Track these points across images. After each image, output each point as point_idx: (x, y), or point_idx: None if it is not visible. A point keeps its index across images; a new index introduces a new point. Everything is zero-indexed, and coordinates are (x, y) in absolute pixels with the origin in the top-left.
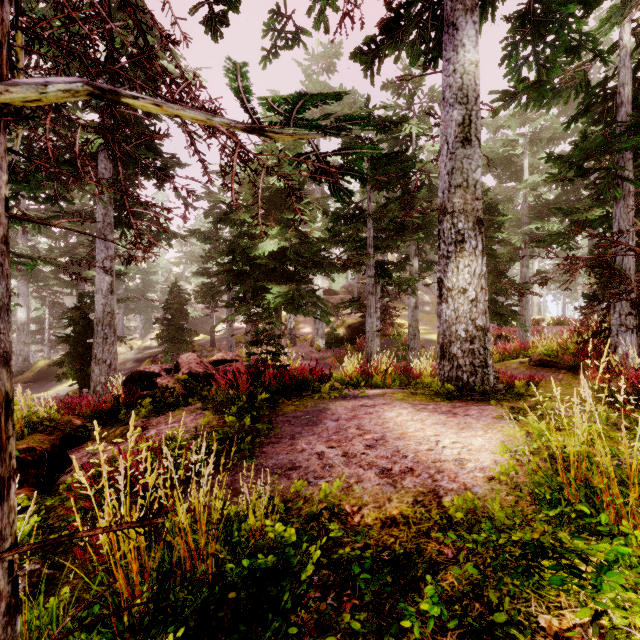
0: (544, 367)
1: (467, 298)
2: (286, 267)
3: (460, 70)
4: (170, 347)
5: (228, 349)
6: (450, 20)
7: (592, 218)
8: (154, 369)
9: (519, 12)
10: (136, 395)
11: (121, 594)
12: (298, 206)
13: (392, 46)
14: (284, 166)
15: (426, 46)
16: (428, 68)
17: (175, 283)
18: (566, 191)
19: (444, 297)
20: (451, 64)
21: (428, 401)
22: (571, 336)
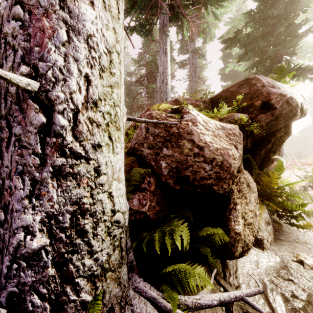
0: None
1: None
2: None
3: None
4: None
5: None
6: None
7: None
8: None
9: None
10: None
11: None
12: None
13: None
14: None
15: None
16: None
17: None
18: None
19: None
20: None
21: None
22: None
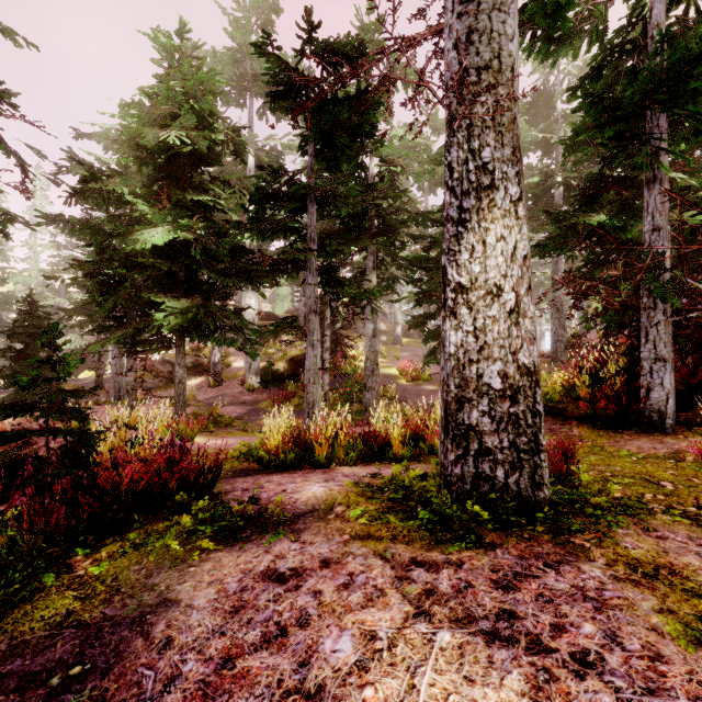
0: (545, 415)
1: (501, 307)
2: (195, 275)
3: None
4: (17, 392)
5: (114, 393)
6: None
7: (591, 223)
8: None
9: None
10: None
11: None
12: (211, 186)
13: None
14: (182, 114)
15: None
16: None
17: (29, 296)
18: (531, 210)
19: (450, 306)
20: None
21: (428, 545)
22: (575, 373)
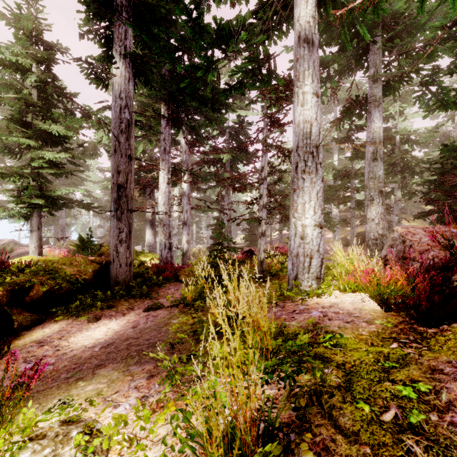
0: None
1: (374, 222)
2: None
3: (372, 131)
4: (250, 243)
5: None
6: (369, 110)
7: None
8: (253, 249)
9: (434, 66)
10: (249, 256)
11: (268, 267)
12: None
13: (347, 117)
14: None
15: (365, 112)
16: (360, 130)
17: (252, 210)
18: None
19: (366, 222)
20: (369, 128)
21: None
22: None
